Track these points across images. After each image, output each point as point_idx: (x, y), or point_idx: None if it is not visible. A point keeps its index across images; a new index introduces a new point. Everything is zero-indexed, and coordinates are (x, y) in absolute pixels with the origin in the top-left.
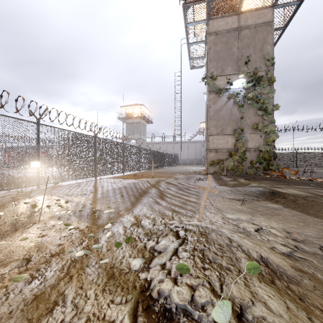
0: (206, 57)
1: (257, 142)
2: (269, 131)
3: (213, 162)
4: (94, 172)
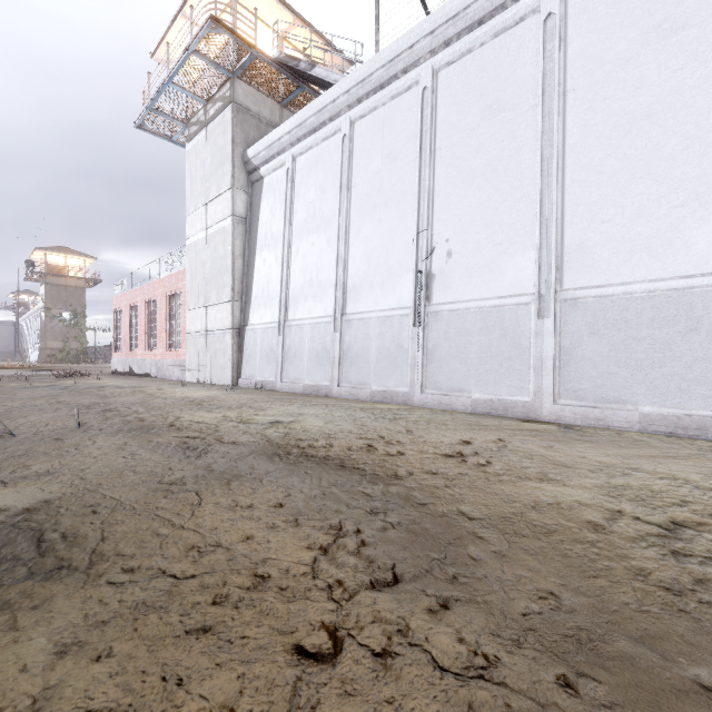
0: (45, 296)
1: (77, 345)
2: (84, 340)
3: (50, 355)
4: None
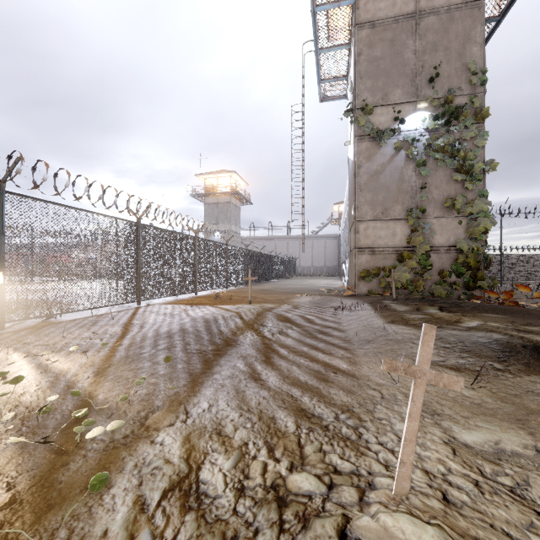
0: (353, 71)
1: (452, 234)
2: (476, 212)
3: (366, 272)
4: (135, 292)
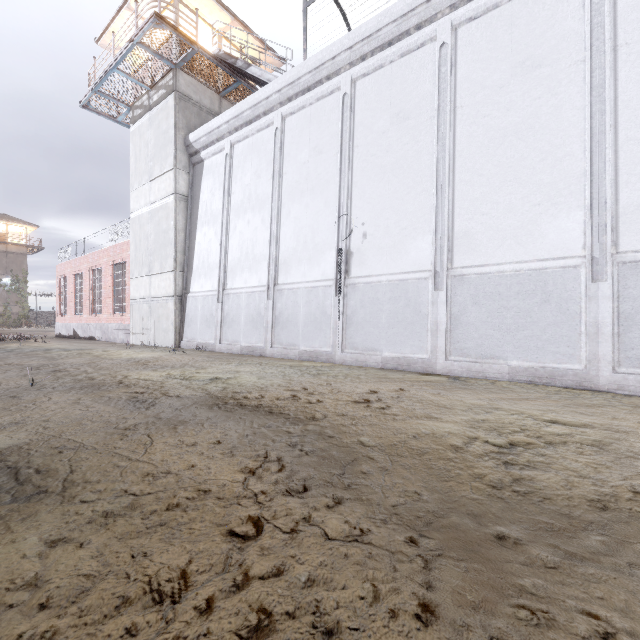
0: None
1: (18, 310)
2: (25, 305)
3: None
4: None
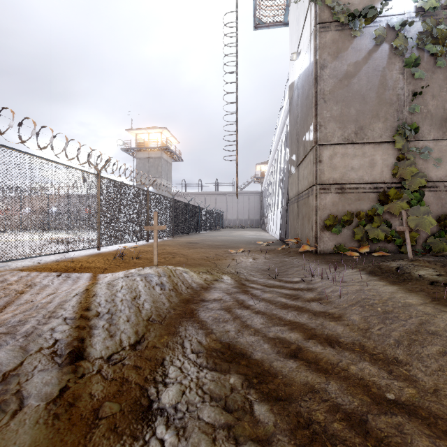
0: None
1: None
2: None
3: (334, 219)
4: None
